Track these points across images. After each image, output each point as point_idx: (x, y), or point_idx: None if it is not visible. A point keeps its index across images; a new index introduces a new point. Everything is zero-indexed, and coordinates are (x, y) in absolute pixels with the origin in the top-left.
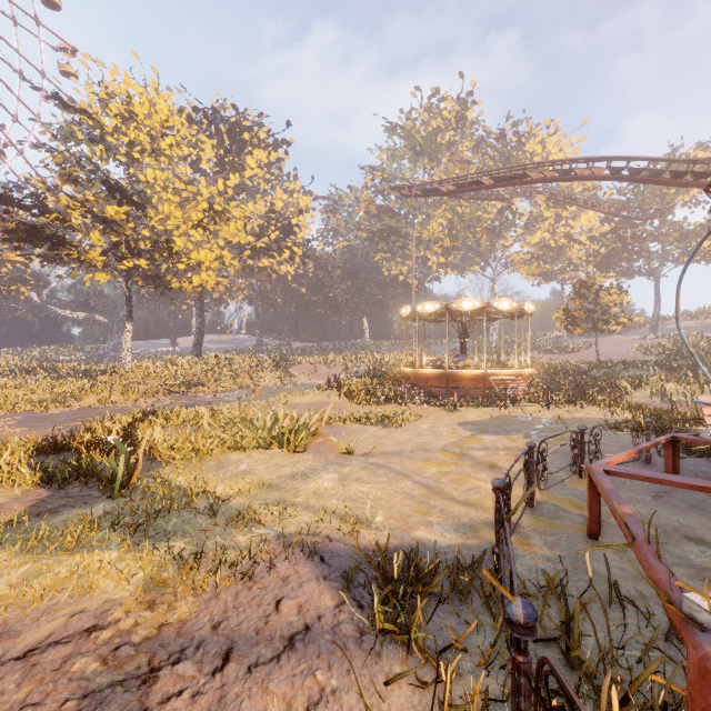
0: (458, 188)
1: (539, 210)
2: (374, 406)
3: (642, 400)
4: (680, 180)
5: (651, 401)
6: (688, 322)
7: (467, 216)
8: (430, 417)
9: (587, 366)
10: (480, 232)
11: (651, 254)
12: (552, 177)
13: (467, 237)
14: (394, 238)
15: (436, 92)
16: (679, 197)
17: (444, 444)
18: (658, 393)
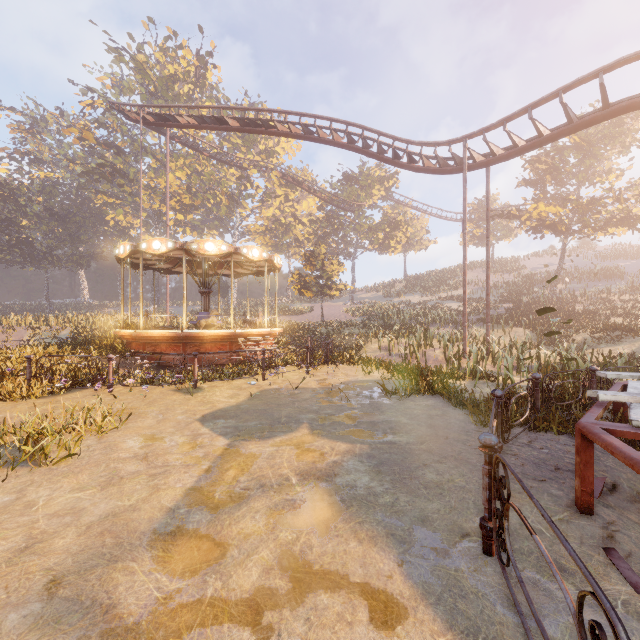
0: (198, 122)
1: (273, 186)
2: (43, 397)
3: (375, 354)
4: (398, 161)
5: (382, 355)
6: (368, 294)
7: (207, 175)
8: (152, 409)
9: (317, 325)
10: (220, 196)
11: (349, 241)
12: (297, 133)
13: (207, 197)
14: (122, 181)
15: (173, 34)
16: (367, 199)
17: (172, 504)
18: (382, 347)
